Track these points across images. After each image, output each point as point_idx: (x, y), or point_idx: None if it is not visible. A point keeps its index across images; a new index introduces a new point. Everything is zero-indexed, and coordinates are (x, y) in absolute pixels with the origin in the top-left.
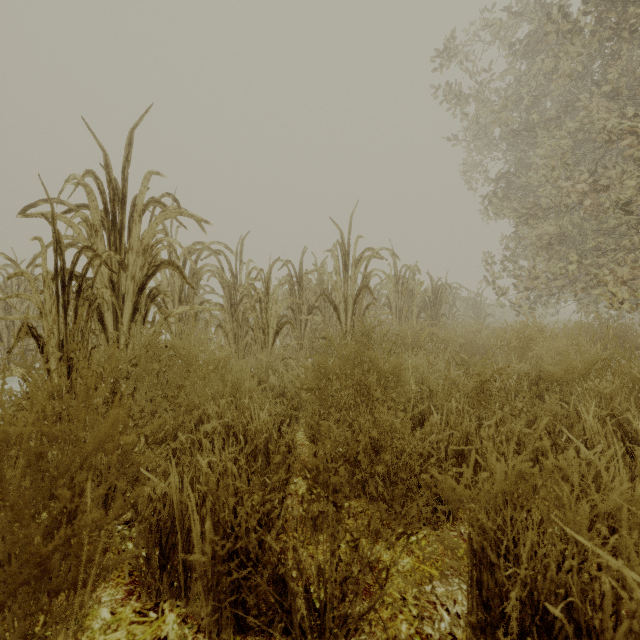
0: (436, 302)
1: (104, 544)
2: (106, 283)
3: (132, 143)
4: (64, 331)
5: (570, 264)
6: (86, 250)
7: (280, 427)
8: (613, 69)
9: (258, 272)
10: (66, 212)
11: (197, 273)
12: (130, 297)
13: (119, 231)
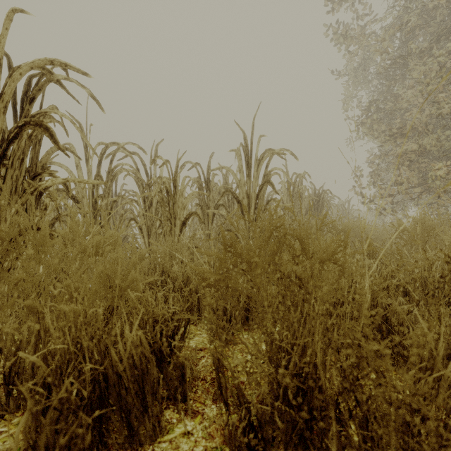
0: (318, 205)
1: None
2: None
3: None
4: None
5: (436, 170)
6: None
7: (173, 334)
8: None
9: (164, 162)
10: None
11: (112, 171)
12: None
13: None
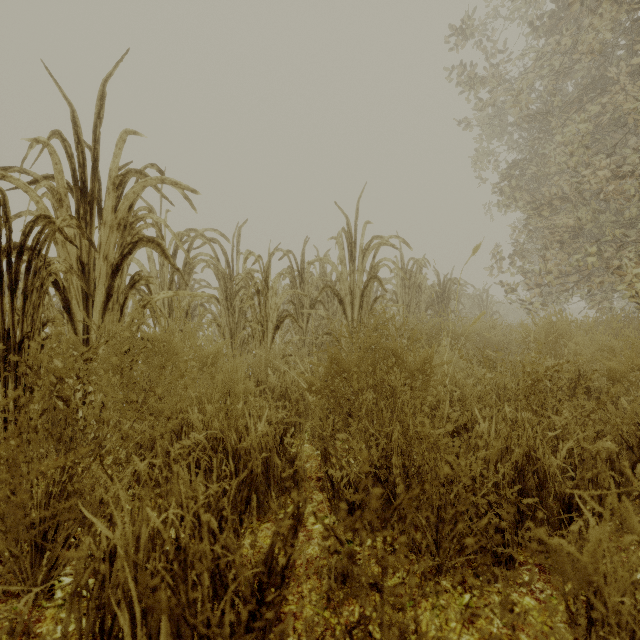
0: (444, 298)
1: (22, 624)
2: (73, 264)
3: (104, 96)
4: (10, 318)
5: (589, 256)
6: (43, 220)
7: (282, 437)
8: (637, 46)
9: (256, 259)
10: (30, 183)
11: (189, 263)
12: (102, 281)
13: (89, 202)
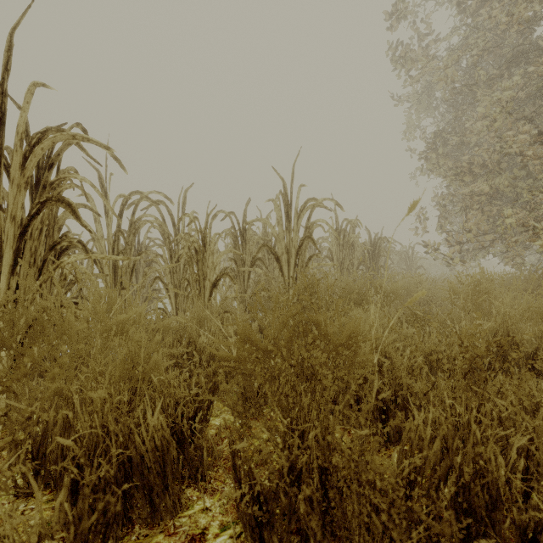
0: (374, 255)
1: None
2: None
3: (12, 46)
4: None
5: (506, 217)
6: None
7: (196, 414)
8: None
9: (192, 219)
10: None
11: (135, 223)
12: (9, 243)
13: None
